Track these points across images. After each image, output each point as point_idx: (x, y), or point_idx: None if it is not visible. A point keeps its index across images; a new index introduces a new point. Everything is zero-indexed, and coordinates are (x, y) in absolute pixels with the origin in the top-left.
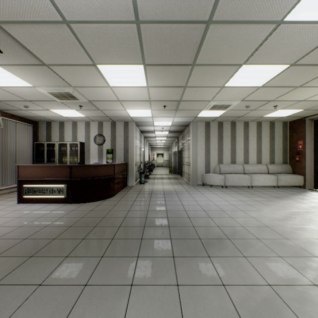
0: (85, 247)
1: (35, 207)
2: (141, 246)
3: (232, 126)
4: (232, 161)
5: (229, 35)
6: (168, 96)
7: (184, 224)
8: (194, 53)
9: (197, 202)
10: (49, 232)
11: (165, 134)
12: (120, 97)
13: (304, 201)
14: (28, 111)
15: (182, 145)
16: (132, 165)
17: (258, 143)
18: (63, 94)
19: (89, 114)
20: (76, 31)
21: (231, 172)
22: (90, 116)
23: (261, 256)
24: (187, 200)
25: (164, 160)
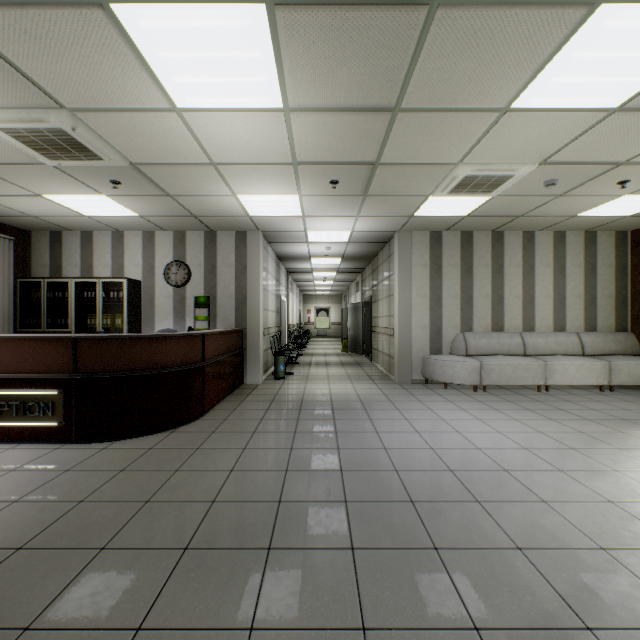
0: None
1: None
2: None
3: (494, 241)
4: (494, 326)
5: None
6: (345, 148)
7: (403, 538)
8: None
9: (424, 439)
10: None
11: (334, 264)
12: (214, 149)
13: None
14: None
15: (371, 290)
16: (256, 334)
17: (557, 282)
18: (49, 138)
19: (145, 209)
20: None
21: (494, 351)
22: (151, 215)
23: None
24: (394, 432)
25: (330, 322)
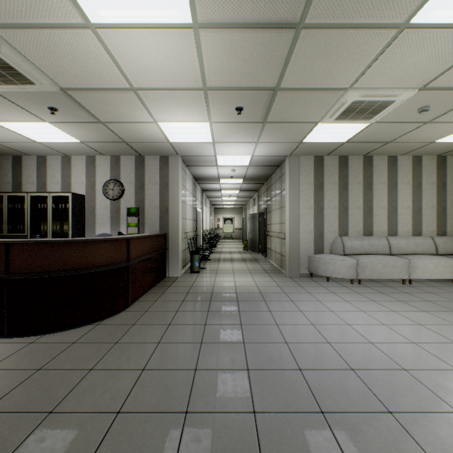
0: None
1: None
2: None
3: (365, 164)
4: (365, 231)
5: None
6: (250, 71)
7: None
8: None
9: (320, 333)
10: None
11: (237, 184)
12: (132, 74)
13: None
14: None
15: (266, 203)
16: (176, 238)
17: (415, 196)
18: None
19: (83, 135)
20: None
21: (366, 251)
22: (89, 141)
23: None
24: (292, 325)
25: (234, 228)
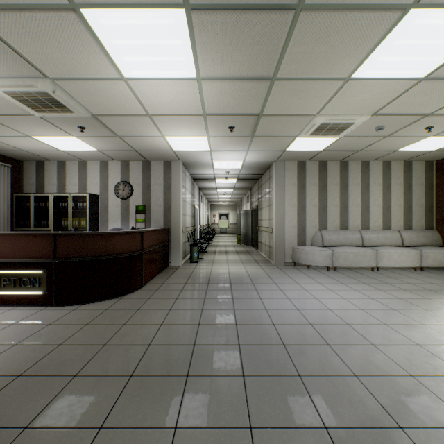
0: None
1: None
2: None
3: (342, 168)
4: (342, 226)
5: None
6: (239, 104)
7: (277, 369)
8: None
9: (293, 303)
10: None
11: (232, 183)
12: (149, 105)
13: None
14: None
15: (257, 201)
16: (178, 232)
17: (385, 196)
18: (37, 98)
19: (102, 145)
20: None
21: (342, 243)
22: (105, 149)
23: None
24: (272, 298)
25: (229, 223)
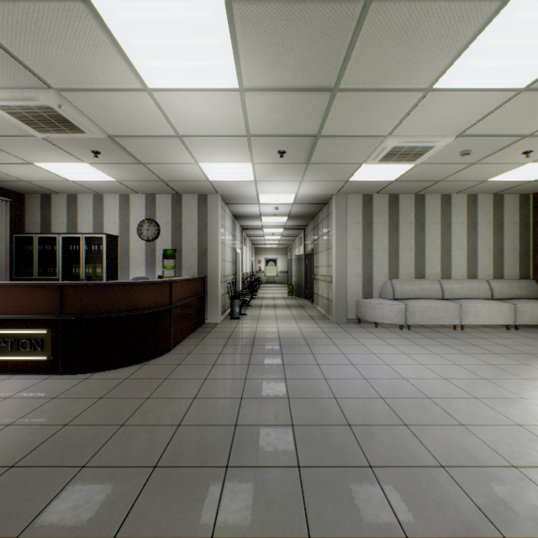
0: None
1: None
2: None
3: (417, 203)
4: (417, 274)
5: None
6: (291, 122)
7: (342, 457)
8: None
9: (358, 371)
10: None
11: (281, 222)
12: (180, 124)
13: None
14: None
15: (313, 243)
16: (216, 281)
17: (470, 237)
18: (39, 114)
19: (121, 175)
20: None
21: (417, 295)
22: (126, 180)
23: None
24: (333, 365)
25: (278, 271)
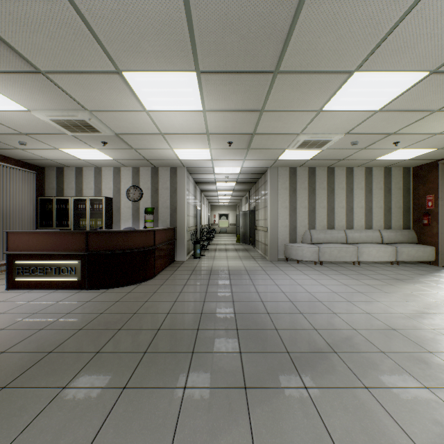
0: (98, 369)
1: (32, 296)
2: (192, 367)
3: (329, 174)
4: (329, 225)
5: (338, 16)
6: (236, 127)
7: (261, 326)
8: (278, 51)
9: (279, 288)
10: (44, 340)
11: (231, 186)
12: (163, 127)
13: (441, 286)
14: (27, 150)
15: (255, 202)
16: (183, 231)
17: (367, 198)
18: (75, 123)
19: (118, 155)
20: (82, 8)
21: (328, 241)
22: (120, 159)
23: (394, 387)
24: (263, 285)
25: (229, 223)
